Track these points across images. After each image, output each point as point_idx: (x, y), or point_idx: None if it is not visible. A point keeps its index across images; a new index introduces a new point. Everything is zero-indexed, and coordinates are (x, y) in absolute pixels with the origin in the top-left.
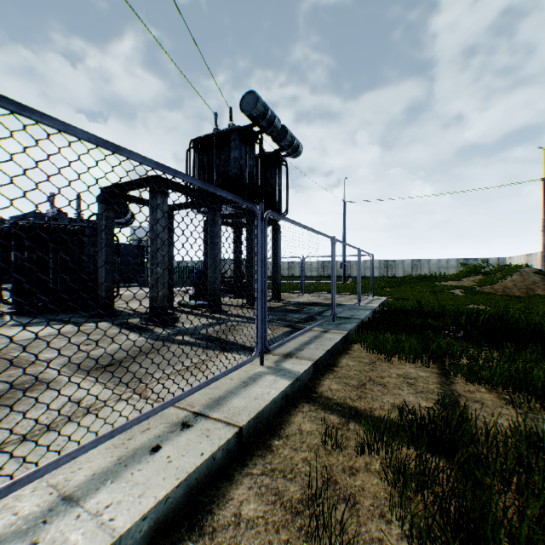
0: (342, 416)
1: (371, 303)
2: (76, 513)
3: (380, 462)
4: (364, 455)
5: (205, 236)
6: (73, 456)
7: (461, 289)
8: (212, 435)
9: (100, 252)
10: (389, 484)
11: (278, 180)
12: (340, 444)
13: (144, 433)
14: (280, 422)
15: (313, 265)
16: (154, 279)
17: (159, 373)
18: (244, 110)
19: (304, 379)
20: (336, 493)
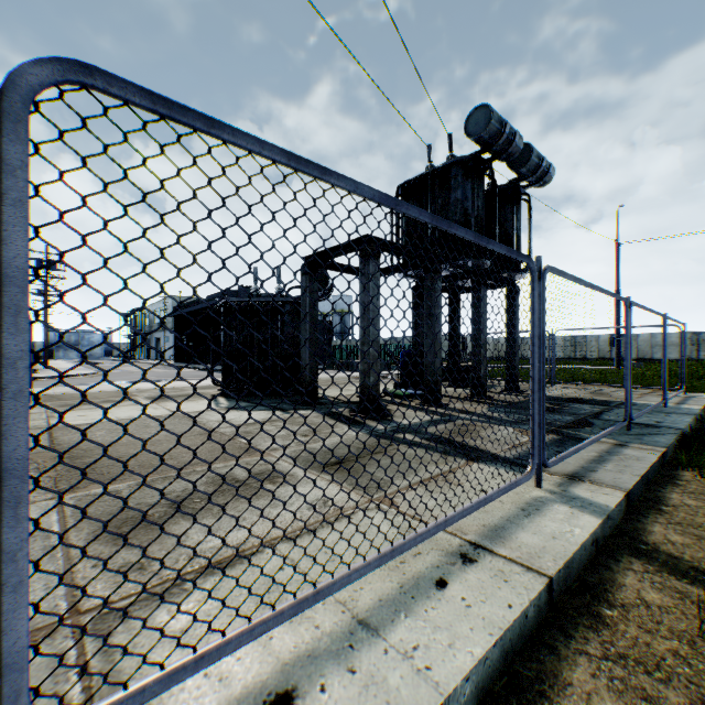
0: None
1: (685, 403)
2: (381, 646)
3: None
4: None
5: (414, 306)
6: (361, 573)
7: None
8: (512, 581)
9: (304, 330)
10: None
11: (516, 222)
12: None
13: (416, 557)
14: (599, 580)
15: (556, 341)
16: (365, 362)
17: (399, 480)
18: (471, 133)
19: (614, 517)
20: None
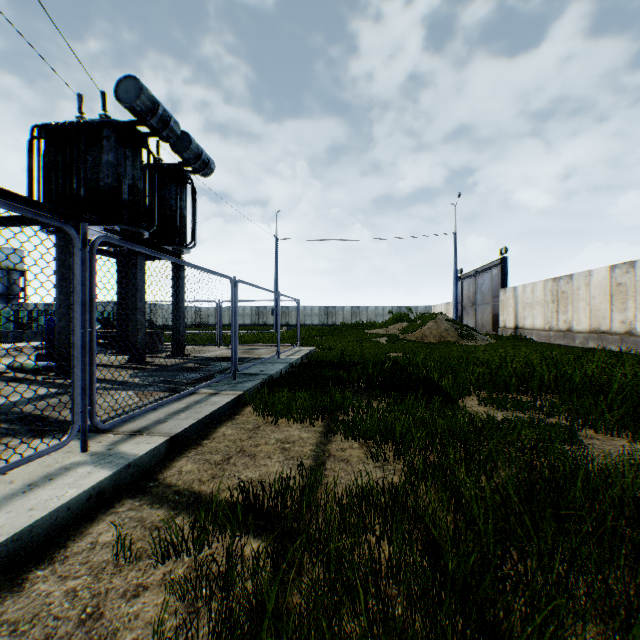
0: (173, 509)
1: (294, 355)
2: None
3: (186, 567)
4: (169, 561)
5: None
6: None
7: (386, 337)
8: None
9: None
10: (178, 598)
11: (181, 201)
12: (135, 554)
13: None
14: (69, 537)
15: (246, 311)
16: None
17: None
18: (122, 99)
19: (147, 463)
20: (90, 635)
